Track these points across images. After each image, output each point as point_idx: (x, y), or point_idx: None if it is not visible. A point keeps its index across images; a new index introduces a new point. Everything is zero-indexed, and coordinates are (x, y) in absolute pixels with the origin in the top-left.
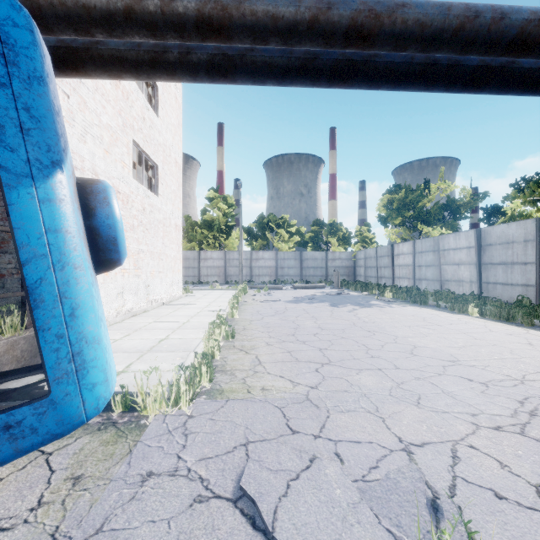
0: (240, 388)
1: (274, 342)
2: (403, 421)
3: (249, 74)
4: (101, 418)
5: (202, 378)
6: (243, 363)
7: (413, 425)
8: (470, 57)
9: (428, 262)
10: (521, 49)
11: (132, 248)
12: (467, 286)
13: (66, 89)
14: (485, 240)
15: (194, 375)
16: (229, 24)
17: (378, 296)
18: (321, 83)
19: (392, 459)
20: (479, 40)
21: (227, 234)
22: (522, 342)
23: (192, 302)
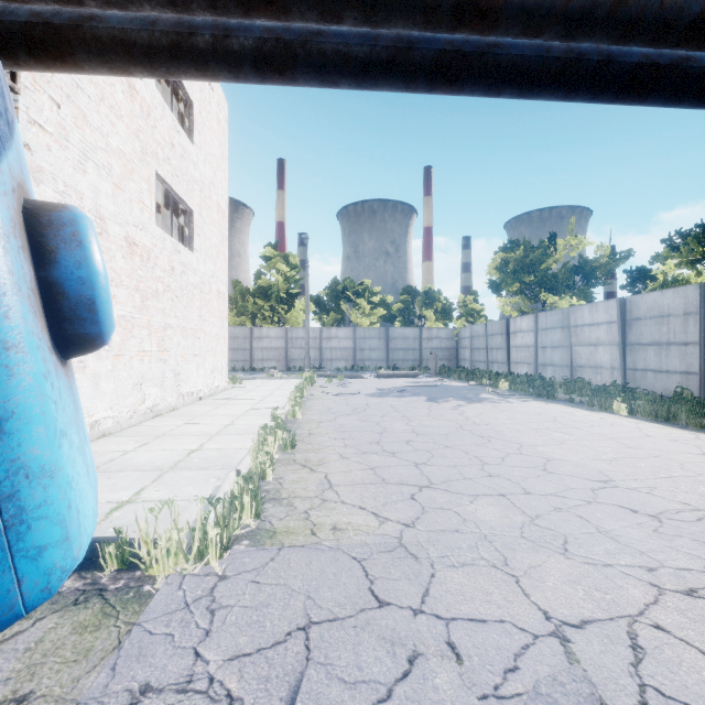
0: (300, 527)
1: (351, 453)
2: (547, 582)
3: (315, 70)
4: (82, 583)
5: (245, 512)
6: (306, 486)
7: (562, 589)
8: (628, 51)
9: (554, 342)
10: (704, 35)
11: (156, 322)
12: (606, 374)
13: (55, 95)
14: (631, 312)
15: (230, 512)
16: None
17: (490, 387)
18: (418, 85)
19: (539, 653)
20: (647, 20)
21: (289, 304)
22: (694, 451)
23: (240, 396)
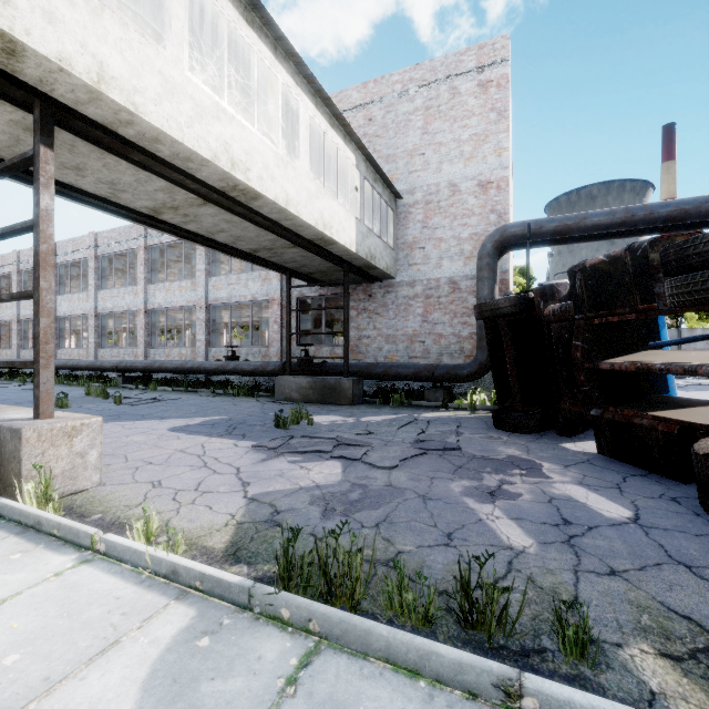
0: None
1: None
2: None
3: (684, 229)
4: None
5: None
6: None
7: None
8: None
9: None
10: None
11: None
12: None
13: None
14: None
15: None
16: (686, 218)
17: None
18: None
19: None
20: None
21: None
22: None
23: None
